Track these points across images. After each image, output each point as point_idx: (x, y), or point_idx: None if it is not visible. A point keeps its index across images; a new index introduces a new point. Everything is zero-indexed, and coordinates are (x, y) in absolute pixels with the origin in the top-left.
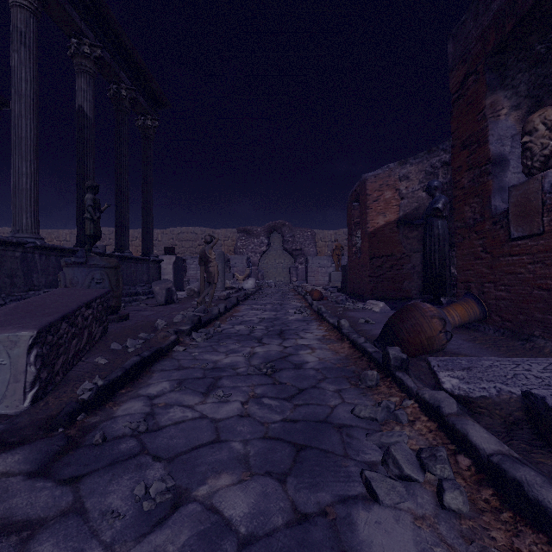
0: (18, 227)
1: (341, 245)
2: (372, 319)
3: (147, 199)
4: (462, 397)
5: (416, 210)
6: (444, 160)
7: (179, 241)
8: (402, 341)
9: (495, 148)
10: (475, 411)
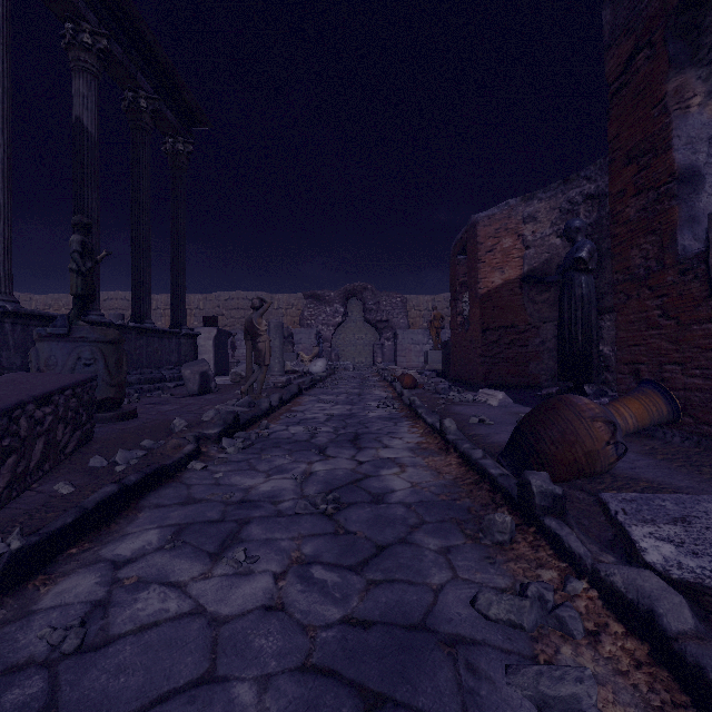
0: None
1: (441, 314)
2: (488, 417)
3: (178, 251)
4: (689, 584)
5: (546, 263)
6: (588, 192)
7: (227, 310)
8: (544, 458)
9: (683, 157)
10: (711, 610)
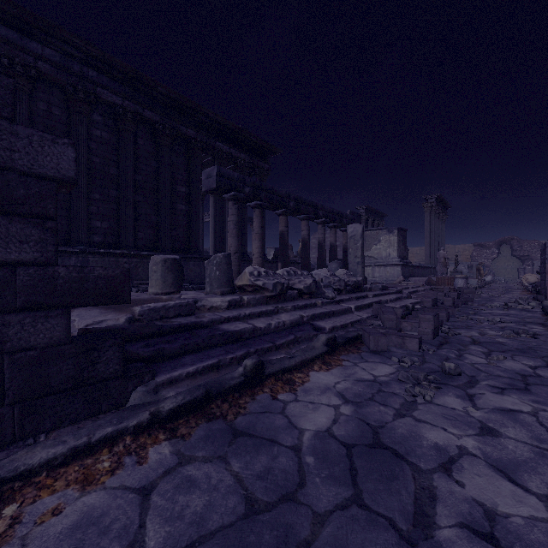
0: (432, 263)
1: None
2: None
3: (443, 246)
4: None
5: None
6: None
7: None
8: None
9: None
10: None
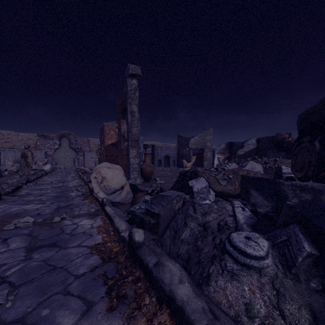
0: None
1: None
2: None
3: None
4: None
5: None
6: None
7: None
8: None
9: (123, 133)
10: None
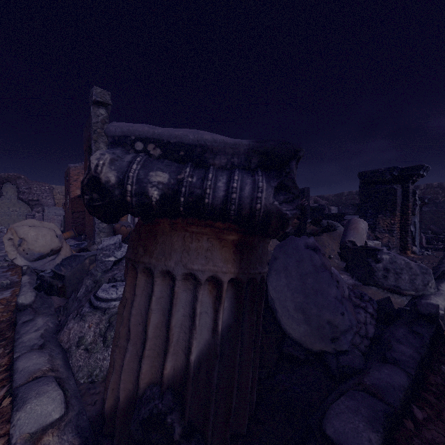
0: None
1: None
2: None
3: None
4: None
5: None
6: None
7: None
8: None
9: None
10: None
